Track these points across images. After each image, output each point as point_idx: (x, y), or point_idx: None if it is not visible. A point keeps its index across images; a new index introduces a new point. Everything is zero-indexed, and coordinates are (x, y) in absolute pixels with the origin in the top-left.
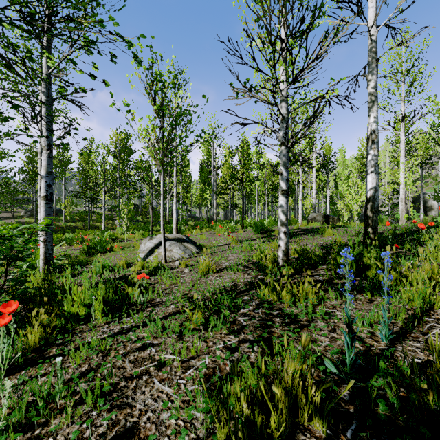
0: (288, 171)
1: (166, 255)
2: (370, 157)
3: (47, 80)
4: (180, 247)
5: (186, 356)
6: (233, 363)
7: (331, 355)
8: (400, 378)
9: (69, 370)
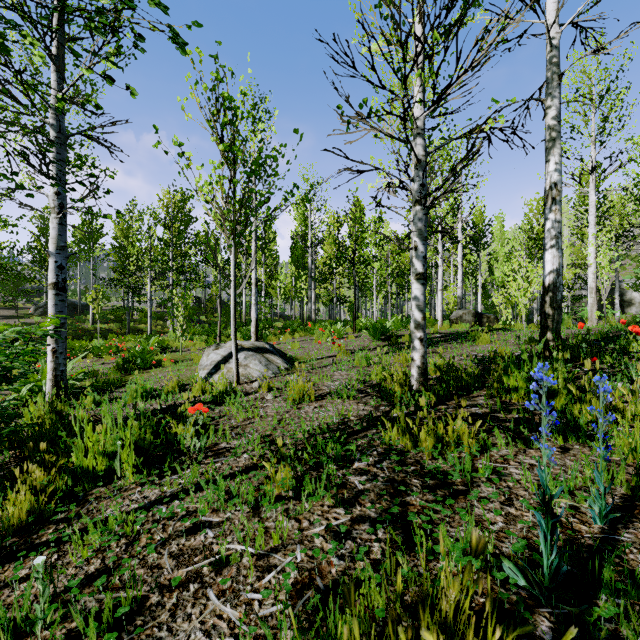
0: (426, 244)
1: (238, 373)
2: (549, 223)
3: (35, 87)
4: (260, 361)
5: (264, 547)
6: (343, 561)
7: (509, 549)
8: (639, 598)
9: (69, 571)
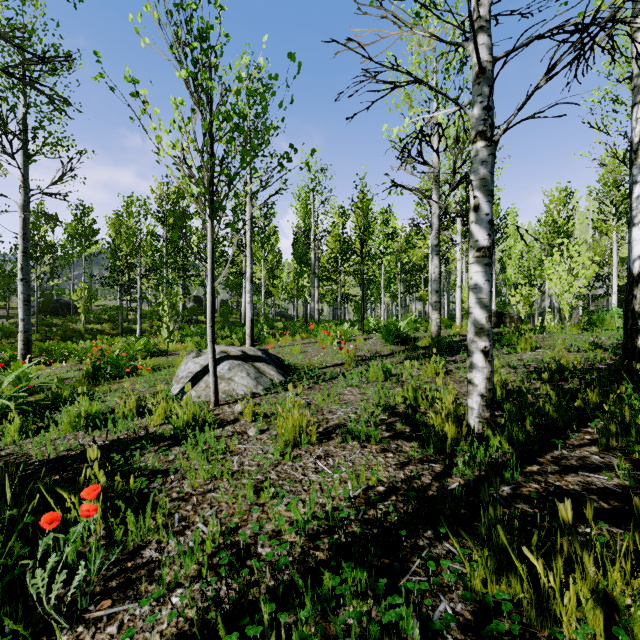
0: (492, 202)
1: (217, 391)
2: (639, 188)
3: None
4: (249, 373)
5: None
6: None
7: None
8: None
9: None
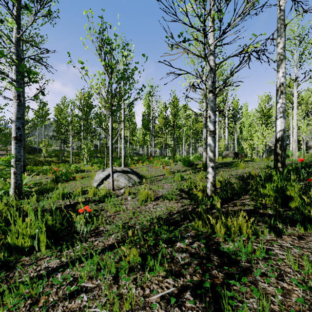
0: (215, 115)
1: (113, 184)
2: (279, 105)
3: None
4: (125, 178)
5: None
6: None
7: None
8: None
9: None
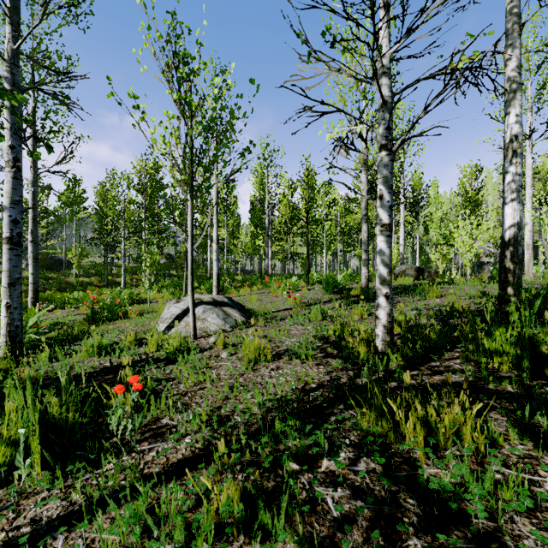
0: (392, 193)
1: (195, 327)
2: (509, 176)
3: None
4: (218, 315)
5: None
6: None
7: None
8: None
9: None
